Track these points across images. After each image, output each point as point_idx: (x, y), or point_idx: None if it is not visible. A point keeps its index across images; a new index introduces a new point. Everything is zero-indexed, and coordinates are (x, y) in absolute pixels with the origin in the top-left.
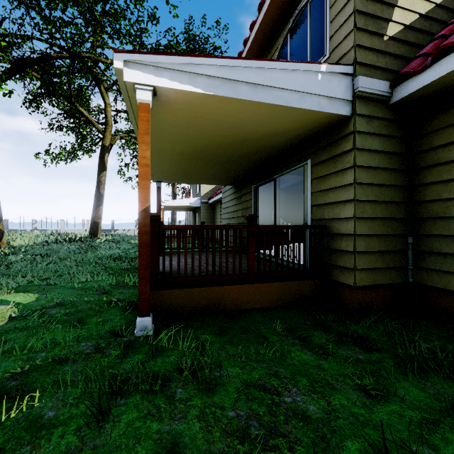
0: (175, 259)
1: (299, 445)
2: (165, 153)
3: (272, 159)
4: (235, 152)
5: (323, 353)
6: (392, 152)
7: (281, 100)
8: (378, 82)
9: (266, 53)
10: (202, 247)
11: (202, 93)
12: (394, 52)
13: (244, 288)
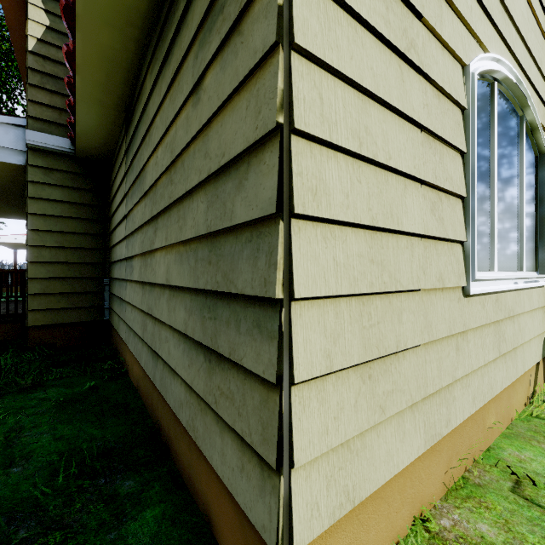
0: None
1: None
2: None
3: None
4: None
5: None
6: (82, 203)
7: None
8: (55, 138)
9: None
10: None
11: None
12: None
13: None
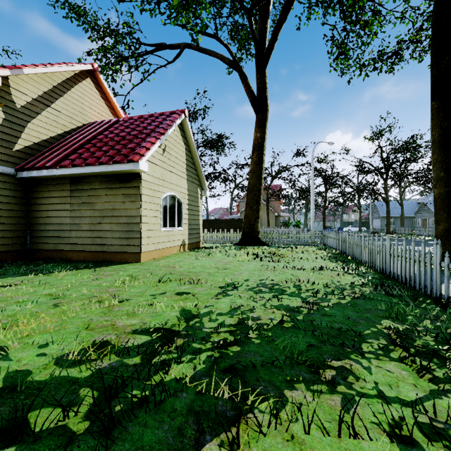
0: None
1: None
2: None
3: None
4: None
5: None
6: (18, 196)
7: None
8: (8, 168)
9: None
10: None
11: None
12: (19, 156)
13: None
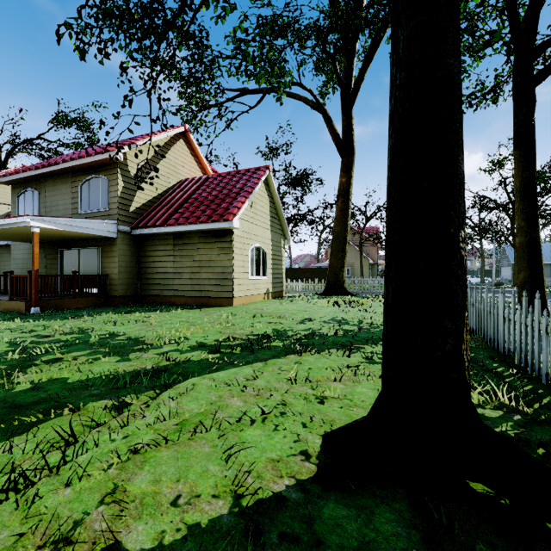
0: (0, 297)
1: (100, 312)
2: (5, 232)
3: (78, 239)
4: (57, 236)
5: (105, 308)
6: (132, 250)
7: (90, 232)
8: (126, 227)
9: (72, 175)
10: (6, 292)
11: (60, 229)
12: (133, 216)
13: (72, 300)
